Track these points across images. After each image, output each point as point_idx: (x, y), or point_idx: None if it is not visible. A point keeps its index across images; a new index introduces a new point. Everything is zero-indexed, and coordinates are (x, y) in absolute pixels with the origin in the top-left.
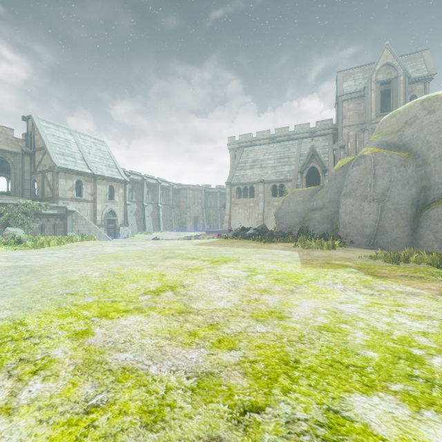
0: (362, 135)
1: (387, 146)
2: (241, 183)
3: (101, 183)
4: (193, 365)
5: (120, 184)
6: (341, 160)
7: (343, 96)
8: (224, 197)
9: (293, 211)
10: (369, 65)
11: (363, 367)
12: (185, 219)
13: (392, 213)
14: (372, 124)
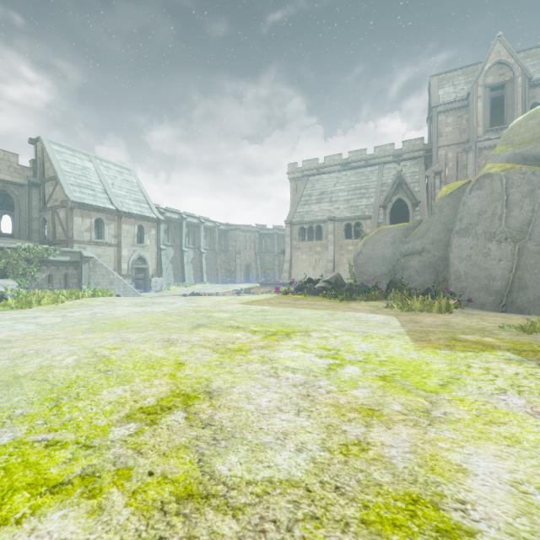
0: (465, 158)
1: (523, 161)
2: (305, 221)
3: (127, 222)
4: None
5: (152, 223)
6: (447, 185)
7: (439, 107)
8: (282, 240)
9: (378, 257)
10: (474, 66)
11: None
12: (234, 268)
13: (536, 259)
14: (479, 142)
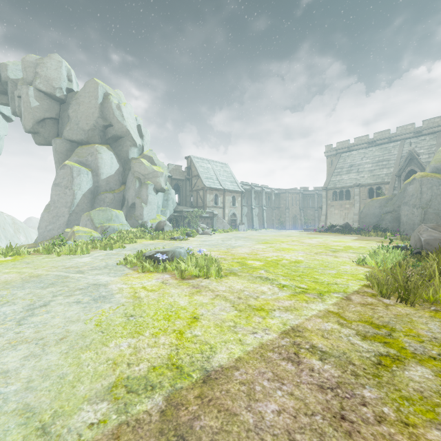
0: None
1: (437, 170)
2: (337, 187)
3: (227, 194)
4: (306, 245)
5: (239, 194)
6: (414, 175)
7: None
8: (321, 198)
9: (371, 214)
10: None
11: (338, 246)
12: (284, 219)
13: (433, 216)
14: None
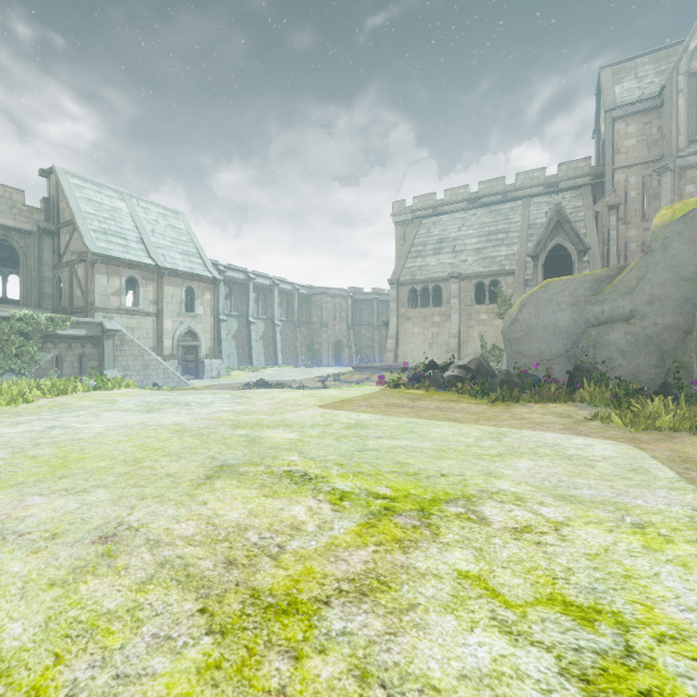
0: (656, 183)
1: None
2: (417, 280)
3: (171, 282)
4: None
5: (206, 284)
6: (667, 207)
7: (615, 110)
8: (385, 309)
9: (547, 327)
10: (668, 49)
11: None
12: (319, 346)
13: None
14: (680, 158)
